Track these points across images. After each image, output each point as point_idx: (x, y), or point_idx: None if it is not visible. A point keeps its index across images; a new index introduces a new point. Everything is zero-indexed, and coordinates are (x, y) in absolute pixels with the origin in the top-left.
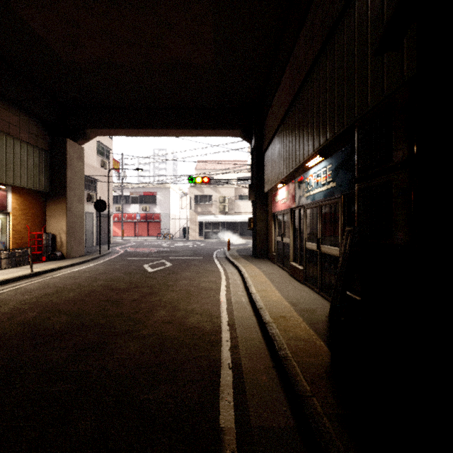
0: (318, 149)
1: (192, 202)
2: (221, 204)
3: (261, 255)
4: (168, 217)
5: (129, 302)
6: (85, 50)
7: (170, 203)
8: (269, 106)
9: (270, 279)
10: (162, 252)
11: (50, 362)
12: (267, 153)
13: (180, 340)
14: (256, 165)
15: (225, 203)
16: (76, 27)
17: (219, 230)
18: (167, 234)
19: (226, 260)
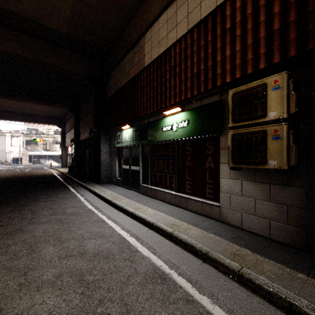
0: (73, 144)
1: (24, 143)
2: (44, 145)
3: (64, 167)
4: (4, 152)
5: (29, 173)
6: (0, 103)
7: (6, 143)
8: (66, 123)
9: (65, 170)
10: (16, 169)
11: (27, 175)
12: (66, 135)
13: (46, 174)
14: (63, 137)
15: (47, 145)
16: (2, 101)
17: (43, 159)
18: (5, 162)
19: (51, 169)
